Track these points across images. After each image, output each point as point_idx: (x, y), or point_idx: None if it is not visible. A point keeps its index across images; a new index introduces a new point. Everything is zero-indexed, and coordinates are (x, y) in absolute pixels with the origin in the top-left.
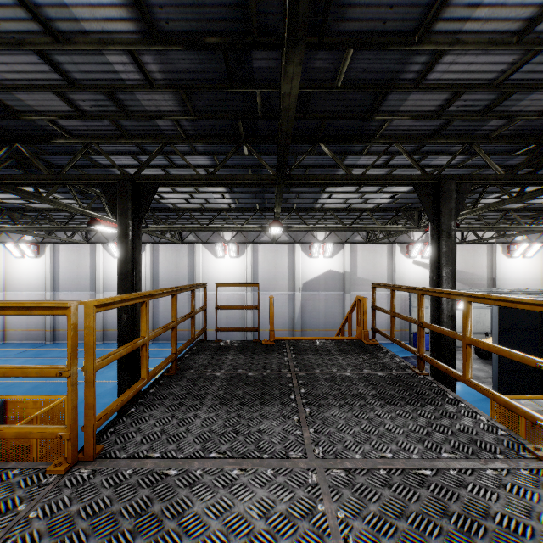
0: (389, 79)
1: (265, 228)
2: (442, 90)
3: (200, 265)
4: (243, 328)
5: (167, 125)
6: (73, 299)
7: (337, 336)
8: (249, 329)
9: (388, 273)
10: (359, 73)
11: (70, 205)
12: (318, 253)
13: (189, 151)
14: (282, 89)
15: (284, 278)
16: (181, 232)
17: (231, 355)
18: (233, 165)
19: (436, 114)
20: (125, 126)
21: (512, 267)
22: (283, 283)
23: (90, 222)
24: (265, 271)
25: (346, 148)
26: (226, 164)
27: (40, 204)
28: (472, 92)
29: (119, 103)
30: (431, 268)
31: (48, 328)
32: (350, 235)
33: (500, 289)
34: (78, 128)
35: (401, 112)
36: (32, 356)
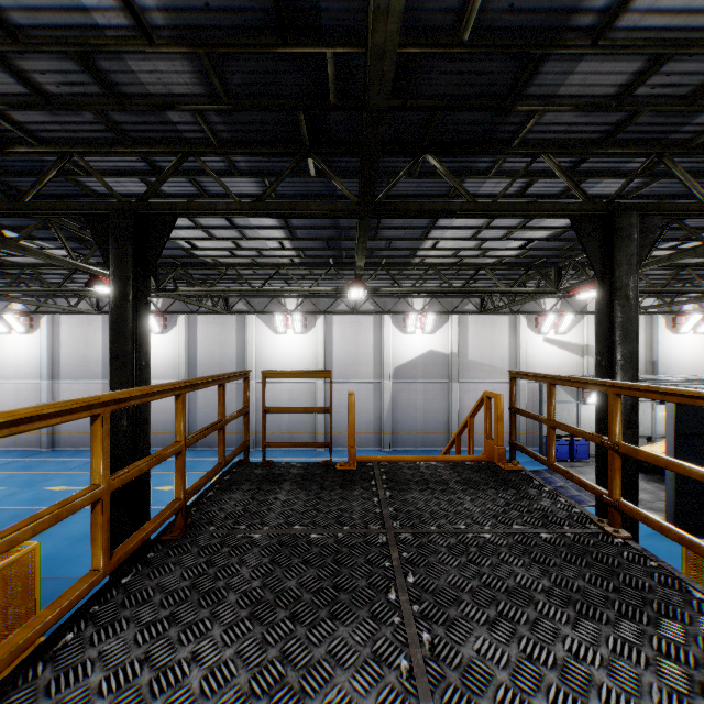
0: (551, 28)
1: (343, 292)
2: (636, 50)
3: (253, 343)
4: (307, 443)
5: (187, 123)
6: (79, 390)
7: (448, 449)
8: (315, 445)
9: (510, 355)
10: (501, 15)
11: (56, 256)
12: (415, 327)
13: (226, 170)
14: (370, 35)
15: (368, 362)
16: (227, 298)
17: (284, 492)
18: (294, 195)
19: (615, 100)
20: (121, 124)
21: (678, 347)
22: (367, 369)
23: (89, 282)
24: (343, 352)
25: (465, 166)
26: (284, 192)
27: (23, 258)
28: (683, 56)
29: (101, 77)
30: (597, 348)
31: (45, 430)
32: (459, 303)
33: (664, 377)
34: (47, 127)
35: (560, 97)
36: (19, 470)
